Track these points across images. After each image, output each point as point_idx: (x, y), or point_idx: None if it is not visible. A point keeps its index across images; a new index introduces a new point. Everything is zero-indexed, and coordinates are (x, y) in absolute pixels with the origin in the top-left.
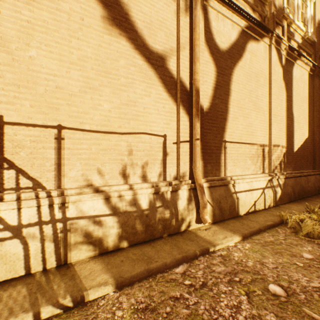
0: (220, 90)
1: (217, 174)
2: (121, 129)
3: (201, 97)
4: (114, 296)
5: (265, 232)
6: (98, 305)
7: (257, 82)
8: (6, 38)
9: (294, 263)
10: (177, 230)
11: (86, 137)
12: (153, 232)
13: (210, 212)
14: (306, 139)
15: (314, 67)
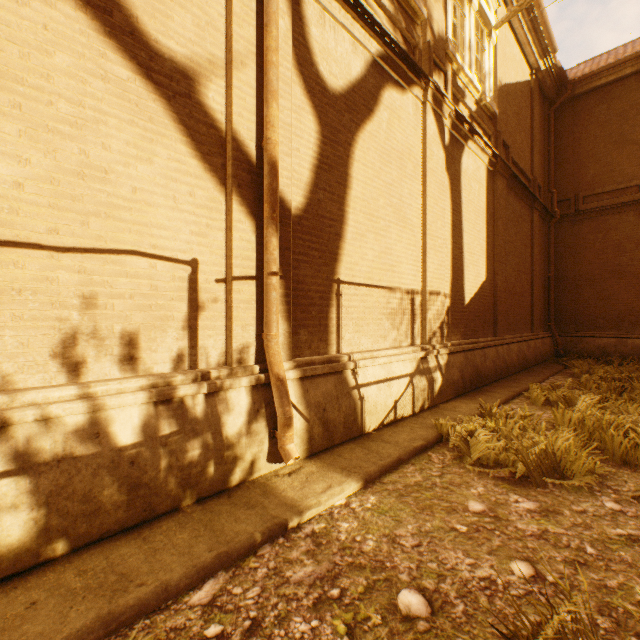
0: (329, 173)
1: (322, 349)
2: (58, 237)
3: (286, 183)
4: None
5: (408, 464)
6: None
7: (402, 169)
8: None
9: (452, 527)
10: (220, 484)
11: None
12: (152, 501)
13: (302, 433)
14: (483, 284)
15: (494, 159)
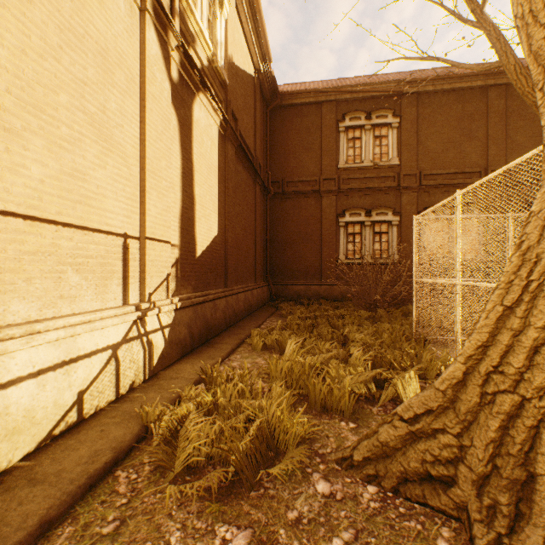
0: None
1: None
2: None
3: None
4: None
5: (65, 523)
6: None
7: (107, 72)
8: None
9: None
10: None
11: None
12: None
13: None
14: (215, 238)
15: (226, 124)
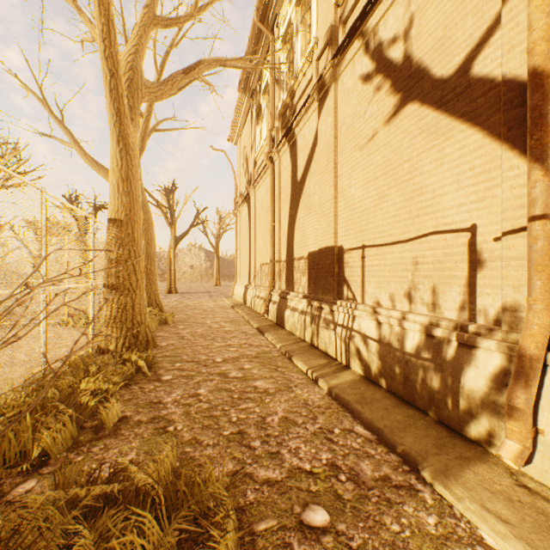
0: None
1: None
2: (404, 235)
3: None
4: (321, 393)
5: None
6: (314, 388)
7: None
8: (344, 190)
9: None
10: (455, 425)
11: (377, 253)
12: (413, 394)
13: None
14: None
15: None
